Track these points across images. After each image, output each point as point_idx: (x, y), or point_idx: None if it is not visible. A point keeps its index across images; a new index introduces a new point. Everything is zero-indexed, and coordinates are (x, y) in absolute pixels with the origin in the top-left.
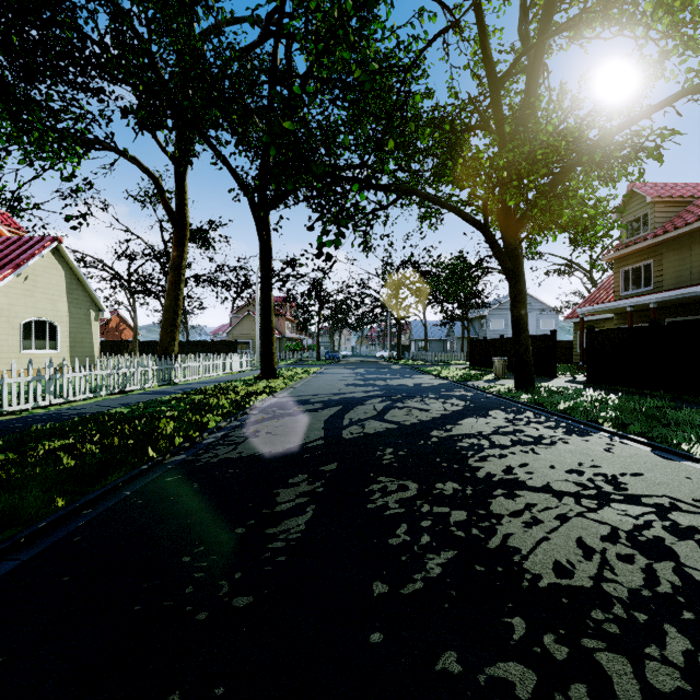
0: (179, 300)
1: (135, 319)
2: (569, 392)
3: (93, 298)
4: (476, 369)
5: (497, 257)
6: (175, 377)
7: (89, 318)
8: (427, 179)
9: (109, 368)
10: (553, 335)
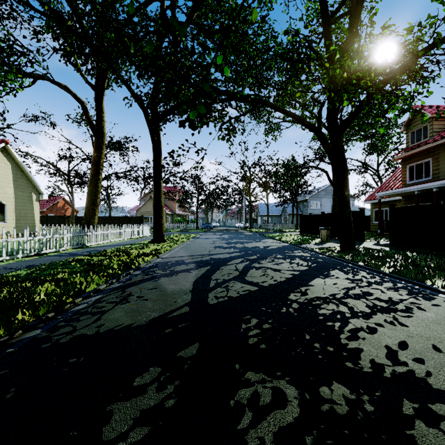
0: (98, 187)
1: (72, 201)
2: (384, 253)
3: (34, 184)
4: (304, 235)
5: (327, 152)
6: (87, 242)
7: (31, 199)
8: (273, 98)
9: (26, 235)
10: (362, 211)
